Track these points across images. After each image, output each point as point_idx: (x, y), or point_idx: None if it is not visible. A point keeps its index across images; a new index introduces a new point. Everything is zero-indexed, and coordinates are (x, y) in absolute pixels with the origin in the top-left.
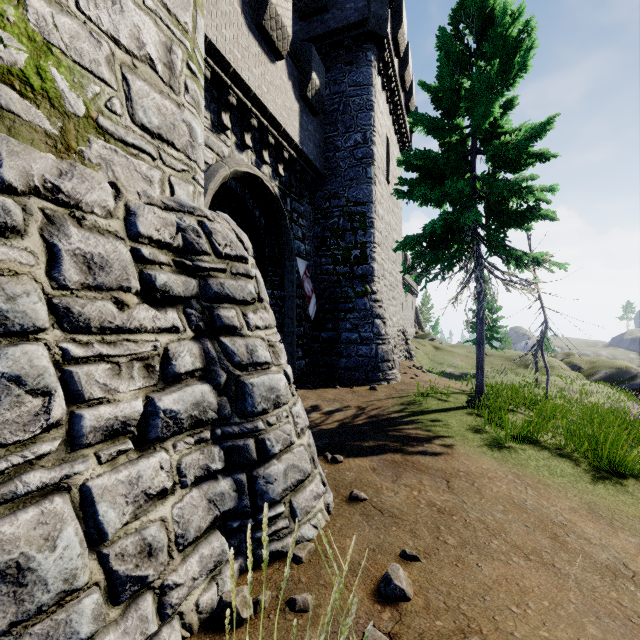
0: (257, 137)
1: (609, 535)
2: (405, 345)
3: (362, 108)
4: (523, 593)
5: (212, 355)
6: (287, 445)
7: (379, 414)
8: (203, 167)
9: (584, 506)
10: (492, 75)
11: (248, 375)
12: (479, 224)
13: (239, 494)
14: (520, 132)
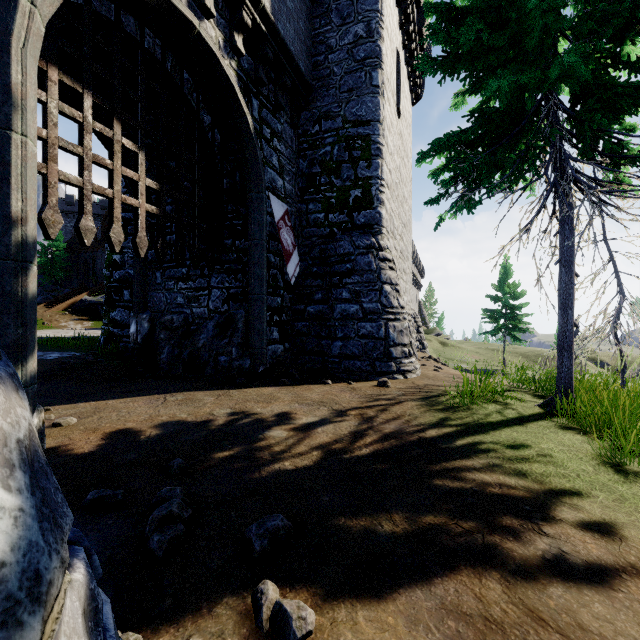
0: None
1: None
2: (416, 333)
3: None
4: None
5: None
6: None
7: (402, 430)
8: None
9: None
10: None
11: None
12: (563, 108)
13: None
14: None
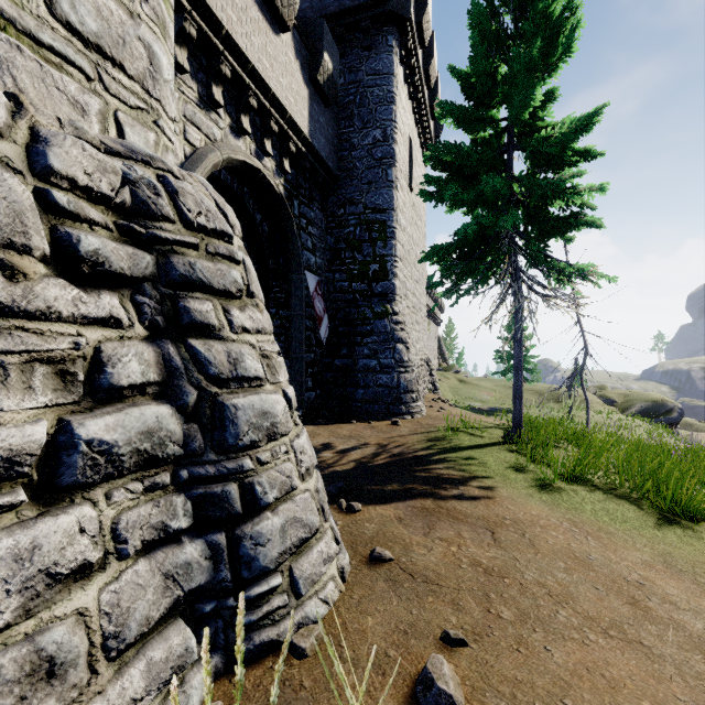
0: (257, 123)
1: (697, 596)
2: (429, 376)
3: (382, 100)
4: (613, 690)
5: (175, 364)
6: (286, 491)
7: (403, 452)
8: (172, 114)
9: (658, 559)
10: (534, 55)
11: (230, 394)
12: (517, 232)
13: (215, 563)
14: (563, 126)
